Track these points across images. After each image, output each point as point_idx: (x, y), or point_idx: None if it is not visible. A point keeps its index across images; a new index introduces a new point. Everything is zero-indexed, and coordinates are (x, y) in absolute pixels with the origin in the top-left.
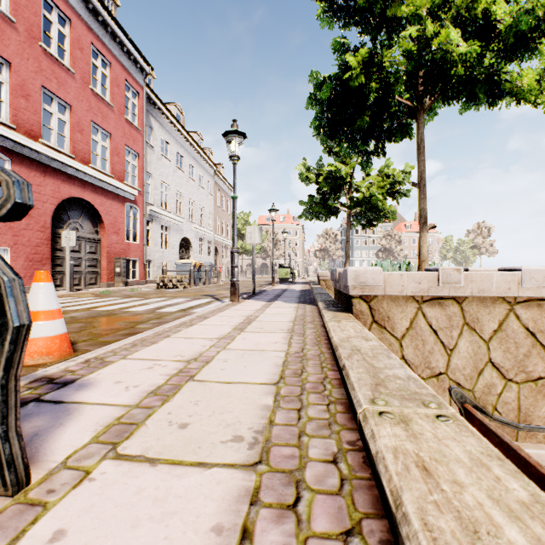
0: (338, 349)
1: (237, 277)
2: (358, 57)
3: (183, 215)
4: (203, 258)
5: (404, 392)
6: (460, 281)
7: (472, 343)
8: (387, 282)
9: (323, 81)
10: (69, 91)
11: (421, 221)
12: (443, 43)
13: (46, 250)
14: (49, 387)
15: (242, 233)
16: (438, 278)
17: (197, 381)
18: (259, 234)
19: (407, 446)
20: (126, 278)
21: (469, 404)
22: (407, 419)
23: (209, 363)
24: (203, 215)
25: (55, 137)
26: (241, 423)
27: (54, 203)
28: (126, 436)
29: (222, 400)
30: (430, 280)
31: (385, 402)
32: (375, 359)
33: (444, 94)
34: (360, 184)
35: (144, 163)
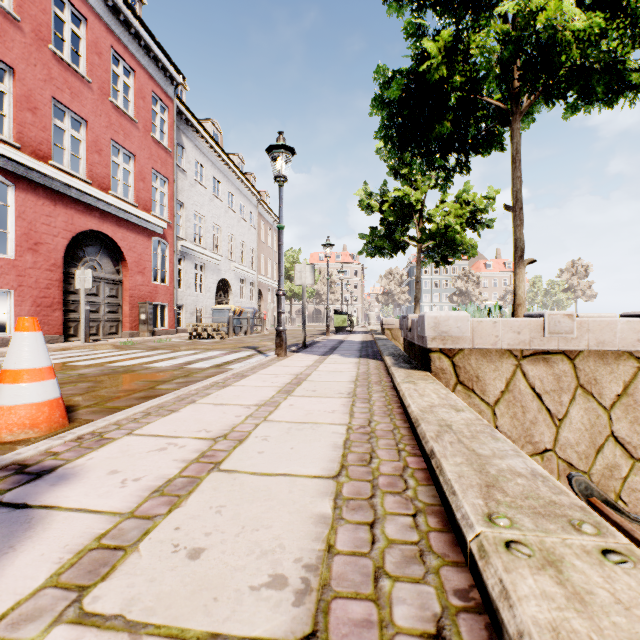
0: (420, 424)
1: (283, 325)
2: (439, 42)
3: (221, 251)
4: (245, 303)
5: (533, 500)
6: (572, 330)
7: (588, 411)
8: (475, 331)
9: (392, 76)
10: (85, 104)
11: (517, 254)
12: (553, 18)
13: (57, 293)
14: (16, 479)
15: (290, 274)
16: (543, 326)
17: (223, 472)
18: (311, 273)
19: (574, 624)
20: (153, 326)
21: (597, 497)
22: (555, 558)
23: (242, 442)
24: (245, 251)
25: (68, 158)
26: (284, 550)
27: (67, 238)
28: (103, 573)
29: (257, 505)
30: (533, 329)
31: (509, 521)
32: (476, 441)
33: (548, 91)
34: (433, 212)
35: (174, 189)
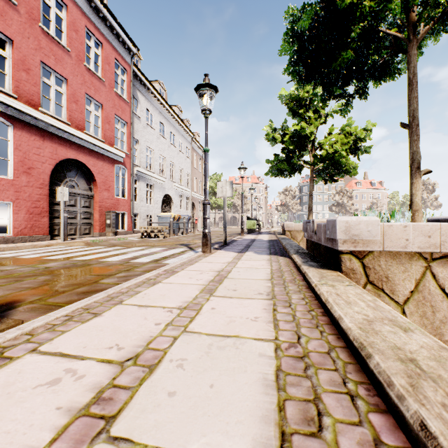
0: (371, 355)
1: (208, 228)
2: None
3: (165, 175)
4: (182, 212)
5: None
6: None
7: None
8: (385, 235)
9: (302, 9)
10: (65, 67)
11: (414, 166)
12: None
13: (45, 204)
14: None
15: (215, 191)
16: None
17: (111, 445)
18: (230, 188)
19: None
20: (116, 228)
21: None
22: None
23: (153, 370)
24: (182, 175)
25: (53, 106)
26: None
27: (52, 164)
28: None
29: None
30: (443, 233)
31: None
32: None
33: (446, 16)
34: (324, 141)
35: (131, 130)
